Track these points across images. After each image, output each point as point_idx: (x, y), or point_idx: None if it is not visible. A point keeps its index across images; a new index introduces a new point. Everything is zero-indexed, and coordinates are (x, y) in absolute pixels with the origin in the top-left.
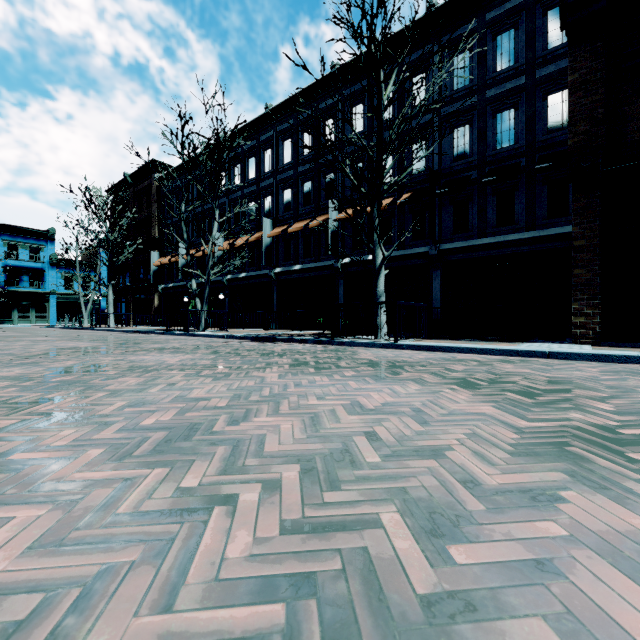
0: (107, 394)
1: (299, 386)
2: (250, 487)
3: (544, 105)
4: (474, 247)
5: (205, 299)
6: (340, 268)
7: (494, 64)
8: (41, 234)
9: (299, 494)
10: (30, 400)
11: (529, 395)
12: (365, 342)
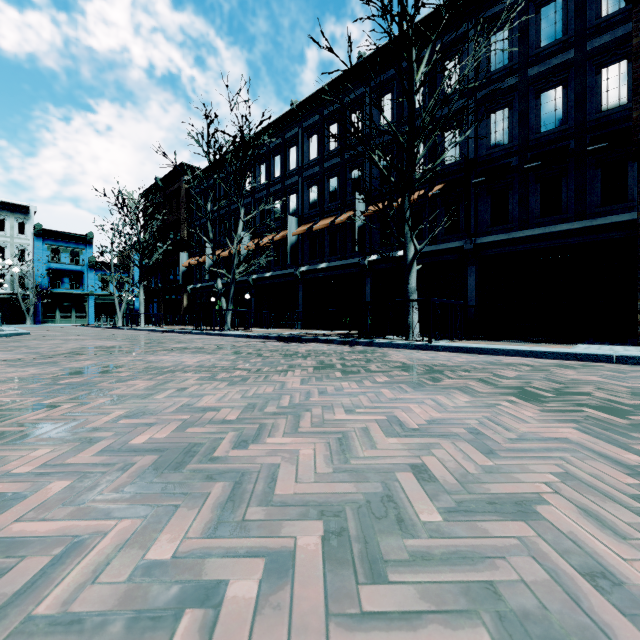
0: (109, 400)
1: (324, 394)
2: (247, 566)
3: (597, 80)
4: (515, 240)
5: (230, 298)
6: (367, 265)
7: (538, 39)
8: (80, 238)
9: (321, 587)
10: (25, 406)
11: (617, 412)
12: (396, 343)
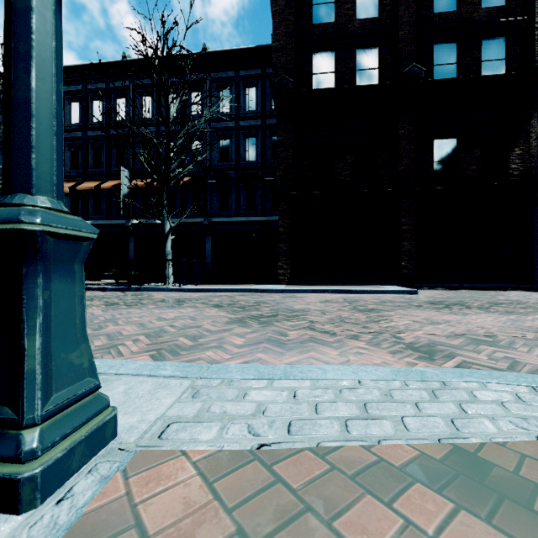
0: None
1: (122, 314)
2: (127, 341)
3: (271, 141)
4: (233, 222)
5: None
6: (131, 227)
7: (244, 105)
8: None
9: (148, 340)
10: None
11: (243, 308)
12: (157, 288)
